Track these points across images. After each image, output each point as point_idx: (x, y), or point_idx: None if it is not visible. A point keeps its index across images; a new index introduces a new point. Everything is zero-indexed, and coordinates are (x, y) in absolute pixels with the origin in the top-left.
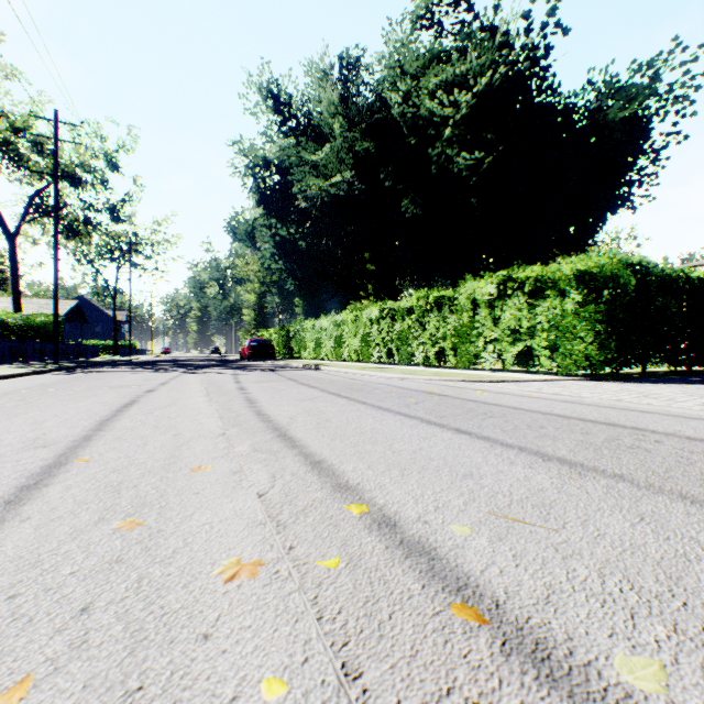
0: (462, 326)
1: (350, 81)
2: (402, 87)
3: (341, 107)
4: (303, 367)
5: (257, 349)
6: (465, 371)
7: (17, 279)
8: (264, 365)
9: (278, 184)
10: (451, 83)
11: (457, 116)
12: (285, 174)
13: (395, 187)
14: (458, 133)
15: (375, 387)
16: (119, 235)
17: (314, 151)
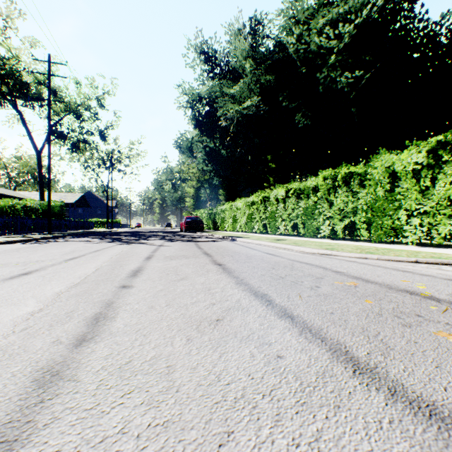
0: (377, 199)
1: (257, 34)
2: (295, 31)
3: (251, 51)
4: (221, 238)
5: (191, 223)
6: (383, 245)
7: (41, 179)
8: (193, 236)
9: (208, 112)
10: (335, 20)
11: (340, 44)
12: (212, 105)
13: (289, 107)
14: (341, 59)
15: (312, 275)
16: (109, 152)
17: (231, 87)
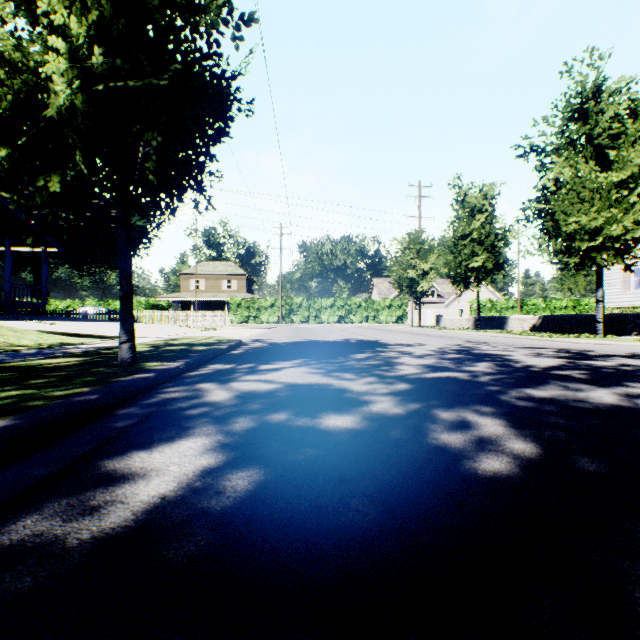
0: None
1: None
2: None
3: None
4: None
5: None
6: None
7: None
8: None
9: None
10: None
11: None
12: None
13: None
14: None
15: None
16: None
17: None
